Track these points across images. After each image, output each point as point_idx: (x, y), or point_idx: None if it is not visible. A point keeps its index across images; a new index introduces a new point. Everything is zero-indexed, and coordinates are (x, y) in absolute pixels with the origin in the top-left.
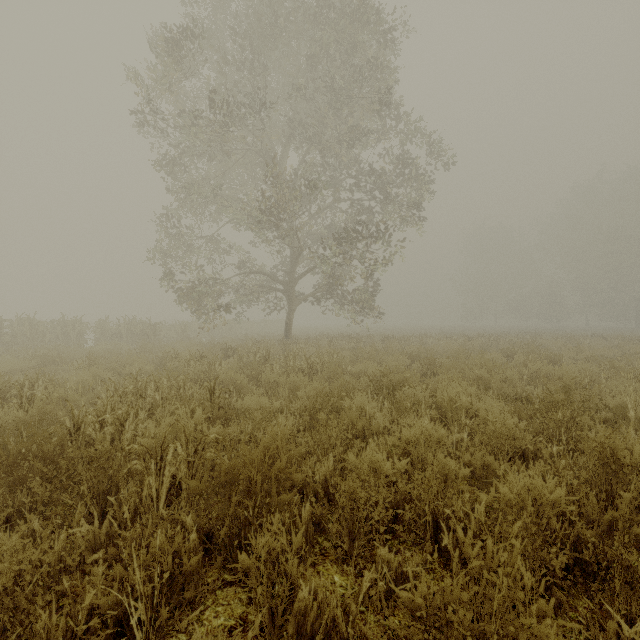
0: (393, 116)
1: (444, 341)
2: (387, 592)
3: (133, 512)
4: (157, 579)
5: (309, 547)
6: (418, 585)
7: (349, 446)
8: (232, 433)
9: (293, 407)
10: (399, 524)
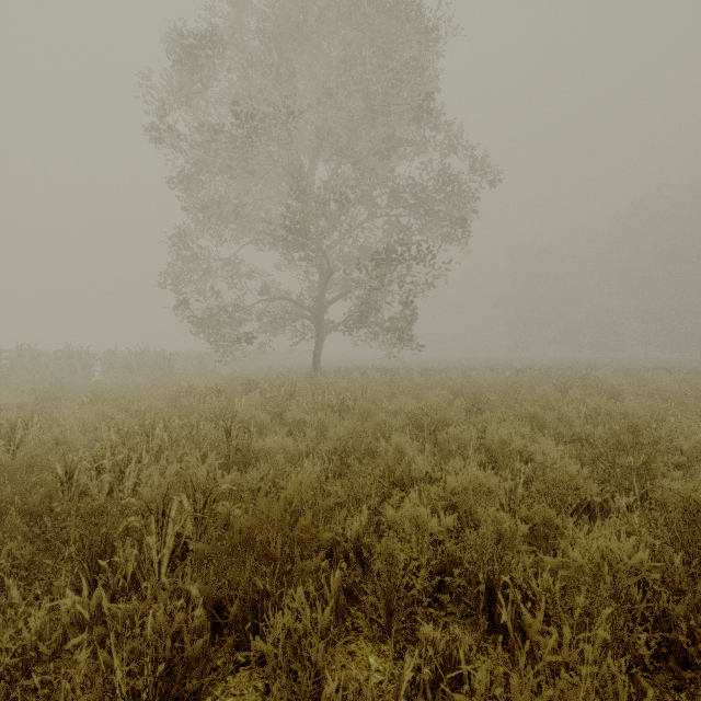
0: (433, 124)
1: (489, 374)
2: (433, 680)
3: (130, 578)
4: (150, 670)
5: (339, 621)
6: (477, 685)
7: (386, 496)
8: (250, 481)
9: (321, 449)
10: (445, 591)
